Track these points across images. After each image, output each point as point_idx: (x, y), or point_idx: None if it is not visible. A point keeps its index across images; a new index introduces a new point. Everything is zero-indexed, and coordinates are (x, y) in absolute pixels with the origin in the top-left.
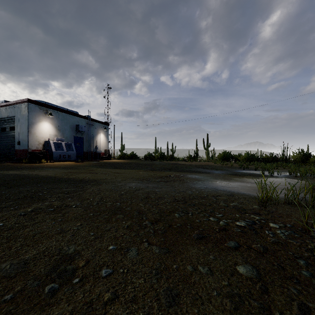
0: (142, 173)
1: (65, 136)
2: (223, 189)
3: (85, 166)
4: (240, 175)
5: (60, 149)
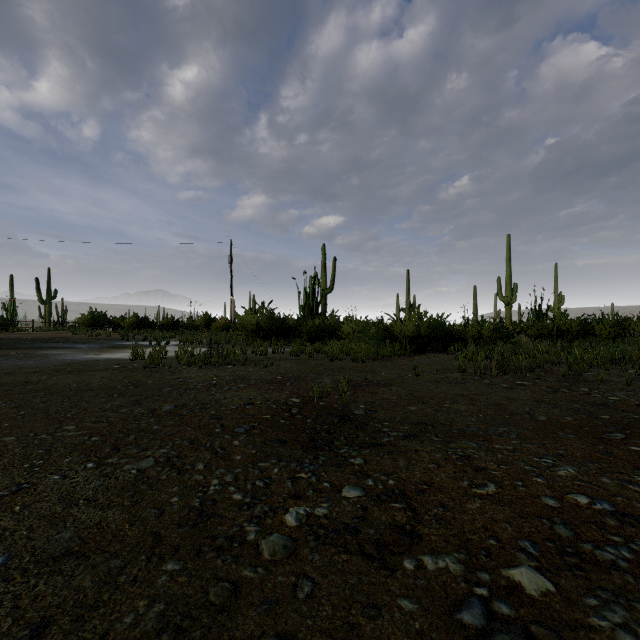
0: None
1: None
2: (101, 357)
3: None
4: (122, 347)
5: None
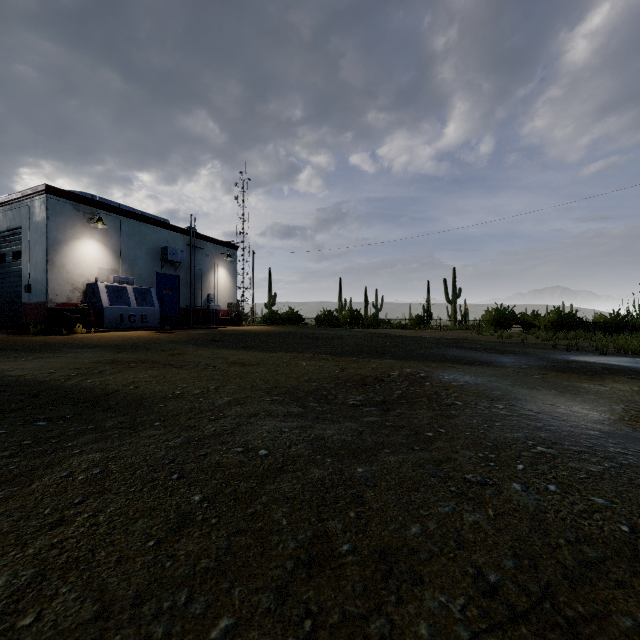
0: (309, 365)
1: (136, 272)
2: (633, 455)
3: (173, 341)
4: (586, 372)
5: (121, 302)
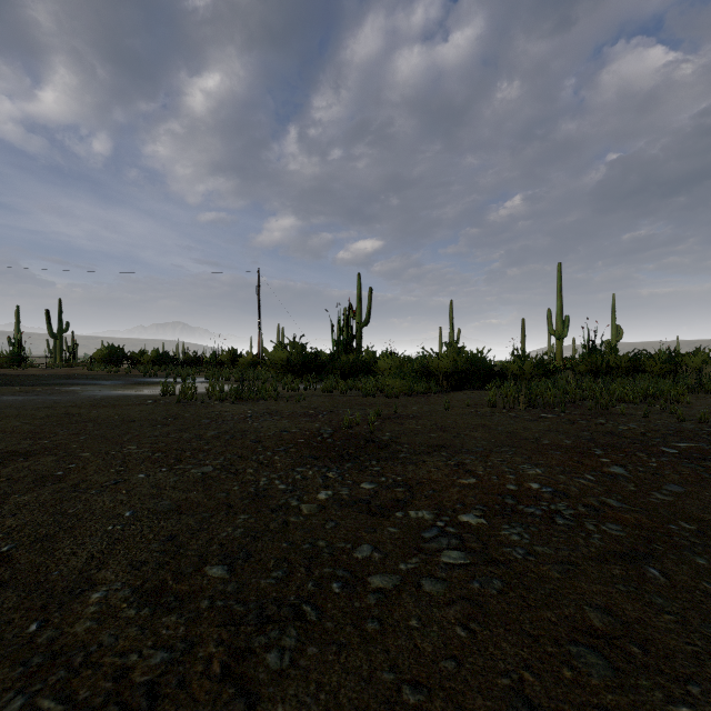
0: None
1: None
2: (130, 393)
3: None
4: (146, 384)
5: None
